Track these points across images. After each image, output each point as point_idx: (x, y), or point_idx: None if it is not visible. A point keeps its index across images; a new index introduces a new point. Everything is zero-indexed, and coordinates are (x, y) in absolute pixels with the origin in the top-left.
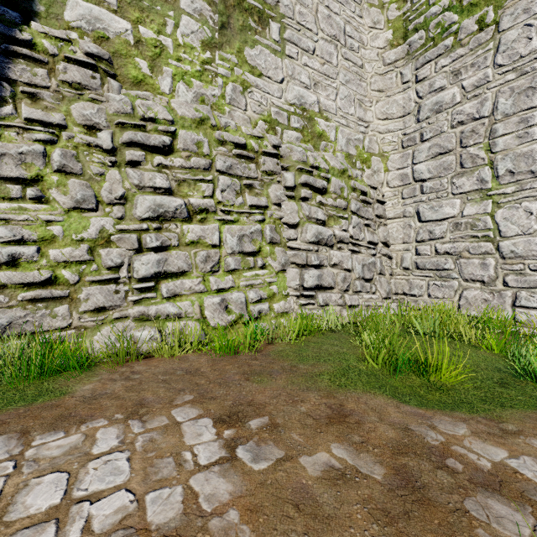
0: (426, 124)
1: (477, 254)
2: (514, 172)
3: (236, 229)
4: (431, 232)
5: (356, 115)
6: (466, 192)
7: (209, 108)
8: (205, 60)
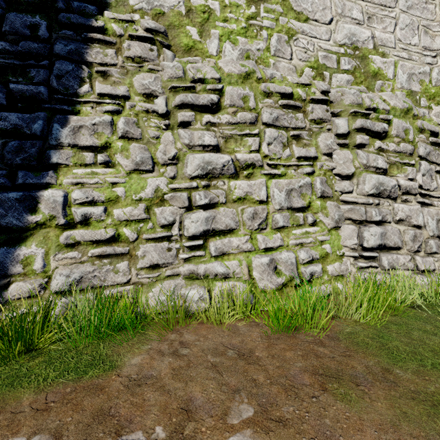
0: None
1: None
2: None
3: (283, 183)
4: None
5: (420, 44)
6: None
7: (254, 62)
8: (250, 16)
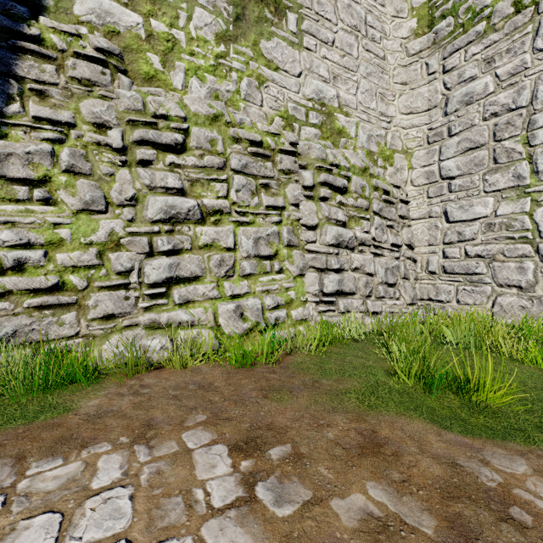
0: (455, 117)
1: (513, 257)
2: None
3: (251, 231)
4: (460, 234)
5: (377, 110)
6: (501, 190)
7: (223, 104)
8: (220, 54)
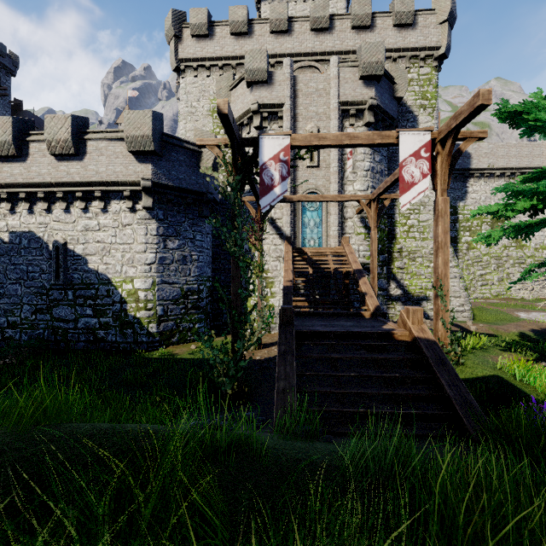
0: None
1: None
2: None
3: (496, 276)
4: None
5: (539, 235)
6: None
7: (488, 249)
8: None
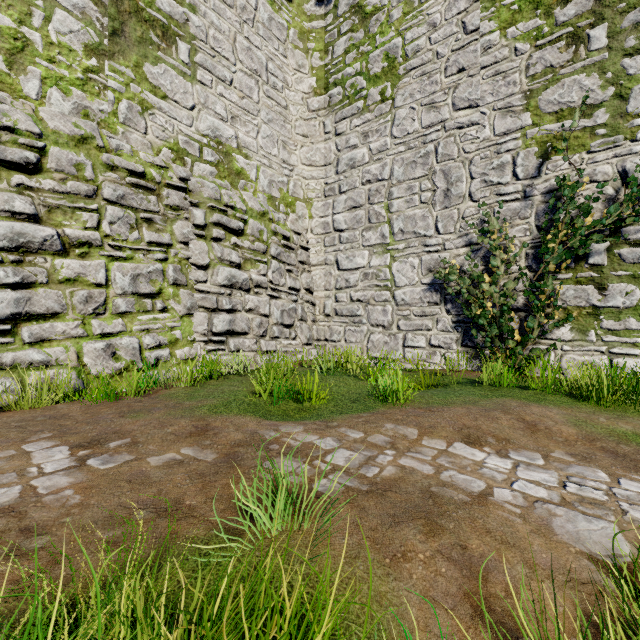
0: (343, 177)
1: (380, 302)
2: (404, 231)
3: (129, 267)
4: (347, 281)
5: (280, 156)
6: (373, 245)
7: (95, 125)
8: (90, 68)
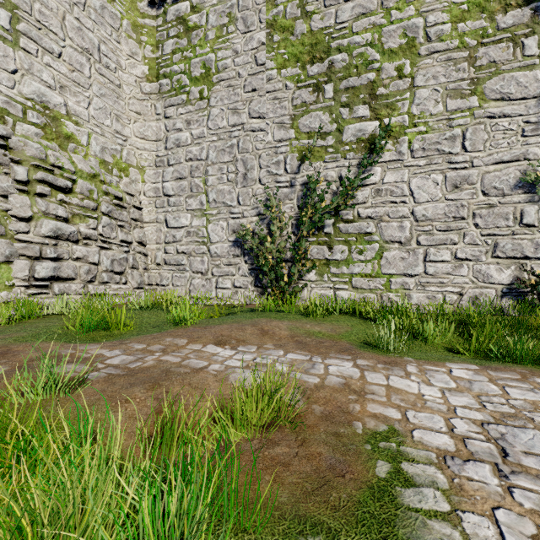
0: (171, 153)
1: (199, 254)
2: (217, 201)
3: None
4: (174, 236)
5: (113, 127)
6: (194, 210)
7: None
8: None
